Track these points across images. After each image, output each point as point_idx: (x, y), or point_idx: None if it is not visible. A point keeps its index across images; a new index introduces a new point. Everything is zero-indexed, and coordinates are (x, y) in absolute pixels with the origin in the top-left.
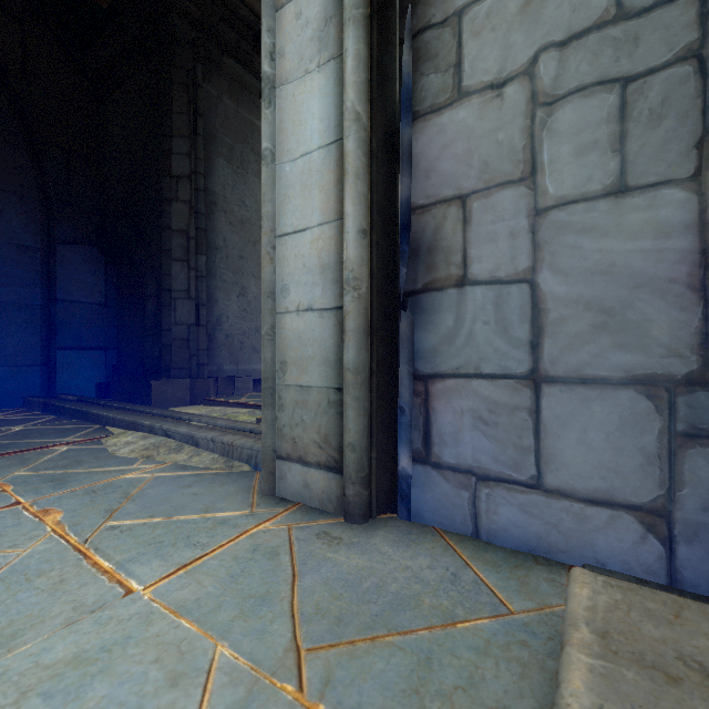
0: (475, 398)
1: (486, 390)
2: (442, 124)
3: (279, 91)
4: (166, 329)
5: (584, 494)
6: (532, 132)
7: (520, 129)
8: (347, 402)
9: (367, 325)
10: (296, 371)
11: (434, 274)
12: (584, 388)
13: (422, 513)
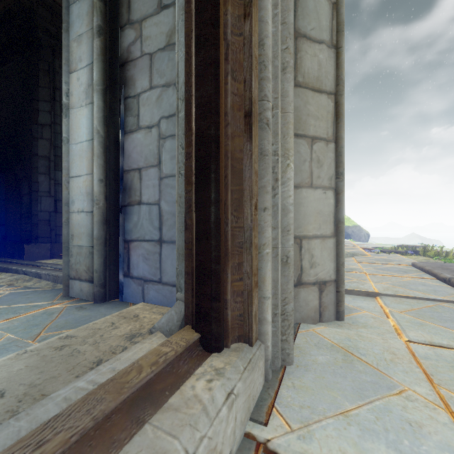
0: (144, 249)
1: (147, 246)
2: (133, 138)
3: (71, 111)
4: (35, 214)
5: (172, 283)
6: (159, 148)
7: (156, 146)
8: (94, 252)
9: (103, 219)
10: (77, 239)
11: (131, 199)
12: (172, 244)
13: (127, 297)
